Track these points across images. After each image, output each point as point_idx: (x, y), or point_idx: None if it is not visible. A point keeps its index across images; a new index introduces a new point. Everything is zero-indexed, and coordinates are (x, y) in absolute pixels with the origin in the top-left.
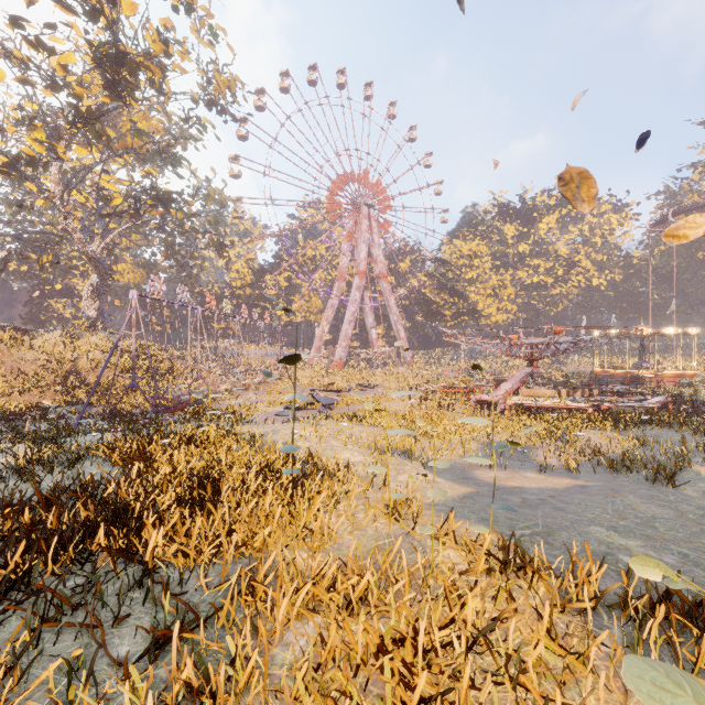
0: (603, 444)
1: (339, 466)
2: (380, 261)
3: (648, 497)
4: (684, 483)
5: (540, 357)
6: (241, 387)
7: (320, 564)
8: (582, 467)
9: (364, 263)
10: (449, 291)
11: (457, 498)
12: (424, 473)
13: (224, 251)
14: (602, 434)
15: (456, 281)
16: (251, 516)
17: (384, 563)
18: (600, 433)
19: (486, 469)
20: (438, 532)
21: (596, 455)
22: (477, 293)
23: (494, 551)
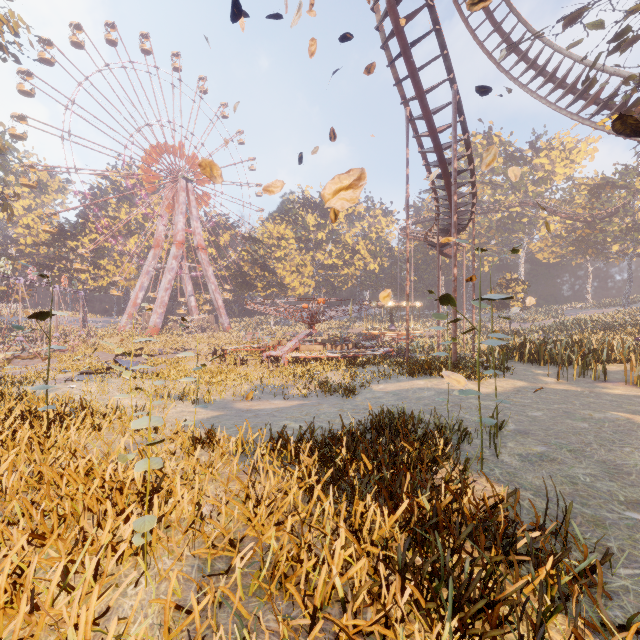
0: (335, 379)
1: (109, 407)
2: (198, 233)
3: (334, 404)
4: (357, 394)
5: (317, 321)
6: (28, 356)
7: (62, 466)
8: (314, 394)
9: (181, 234)
10: (261, 266)
11: (206, 418)
12: (191, 407)
13: (4, 203)
14: (337, 373)
15: (268, 258)
16: (4, 449)
17: (113, 453)
18: (337, 372)
19: (246, 402)
20: (174, 437)
21: (326, 386)
22: (284, 269)
23: (207, 440)
